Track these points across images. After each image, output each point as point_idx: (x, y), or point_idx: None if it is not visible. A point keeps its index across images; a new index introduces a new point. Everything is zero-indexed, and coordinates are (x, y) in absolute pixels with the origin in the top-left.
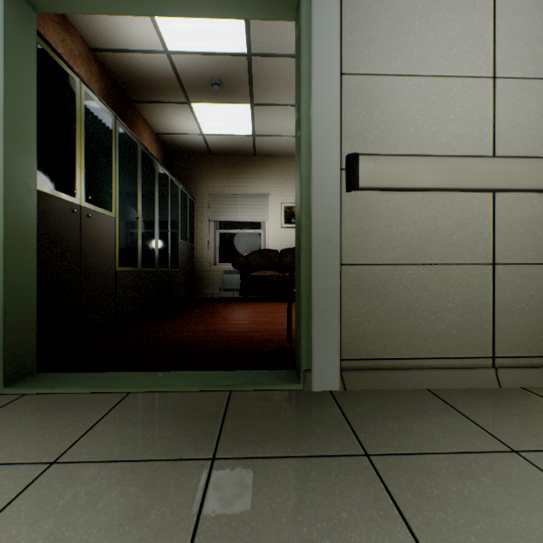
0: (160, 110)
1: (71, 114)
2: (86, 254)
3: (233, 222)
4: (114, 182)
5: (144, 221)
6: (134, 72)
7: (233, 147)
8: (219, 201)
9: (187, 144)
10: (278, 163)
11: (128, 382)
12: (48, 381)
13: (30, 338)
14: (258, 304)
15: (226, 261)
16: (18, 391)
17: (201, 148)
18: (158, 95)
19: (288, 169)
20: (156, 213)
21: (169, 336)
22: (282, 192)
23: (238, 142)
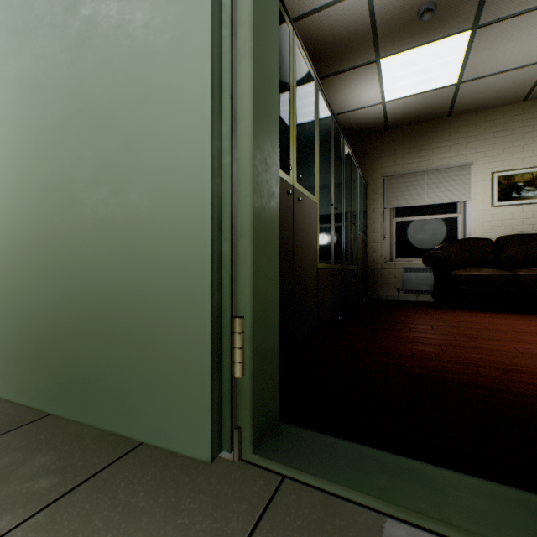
0: (339, 83)
1: (285, 71)
2: (296, 247)
3: (414, 207)
4: (316, 160)
5: (336, 207)
6: (320, 39)
7: (420, 110)
8: (396, 183)
9: (360, 122)
10: (487, 118)
11: (477, 516)
12: (307, 453)
13: (272, 369)
14: (471, 314)
15: (404, 256)
16: (271, 465)
17: (376, 123)
18: (341, 62)
19: (503, 122)
20: (343, 199)
21: (401, 364)
22: (493, 157)
23: (430, 102)
